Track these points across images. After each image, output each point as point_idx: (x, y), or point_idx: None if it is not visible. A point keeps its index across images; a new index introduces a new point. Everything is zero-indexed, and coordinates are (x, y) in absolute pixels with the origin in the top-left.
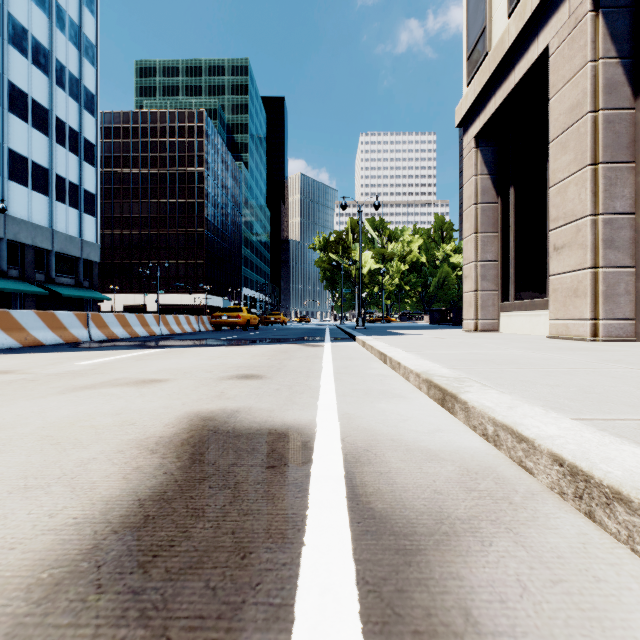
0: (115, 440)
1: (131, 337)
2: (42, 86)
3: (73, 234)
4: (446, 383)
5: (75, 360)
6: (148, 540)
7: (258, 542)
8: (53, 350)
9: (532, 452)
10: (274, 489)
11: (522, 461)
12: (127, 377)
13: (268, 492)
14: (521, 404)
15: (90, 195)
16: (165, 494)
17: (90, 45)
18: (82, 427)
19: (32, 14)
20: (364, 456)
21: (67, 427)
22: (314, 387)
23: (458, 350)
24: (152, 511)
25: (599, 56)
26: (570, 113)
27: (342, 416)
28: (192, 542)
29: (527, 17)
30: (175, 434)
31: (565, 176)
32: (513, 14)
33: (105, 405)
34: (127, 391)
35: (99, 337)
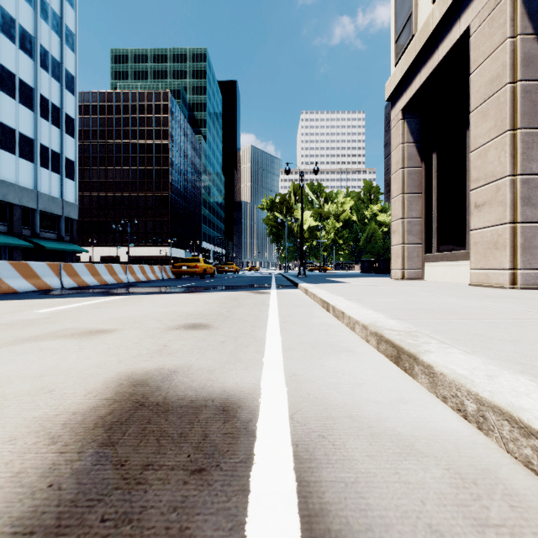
0: (16, 419)
1: (100, 284)
2: (28, 68)
3: (55, 195)
4: (399, 339)
5: (36, 308)
6: None
7: None
8: (22, 297)
9: None
10: (195, 524)
11: (532, 463)
12: (76, 327)
13: (185, 532)
14: (499, 371)
15: (70, 162)
16: None
17: (70, 33)
18: None
19: (19, 6)
20: (320, 448)
21: None
22: (260, 339)
23: (395, 298)
24: None
25: (517, 32)
26: (490, 85)
27: (289, 379)
28: None
29: (450, 1)
30: (93, 408)
31: (485, 141)
32: None
33: (34, 363)
34: (67, 344)
35: (70, 285)
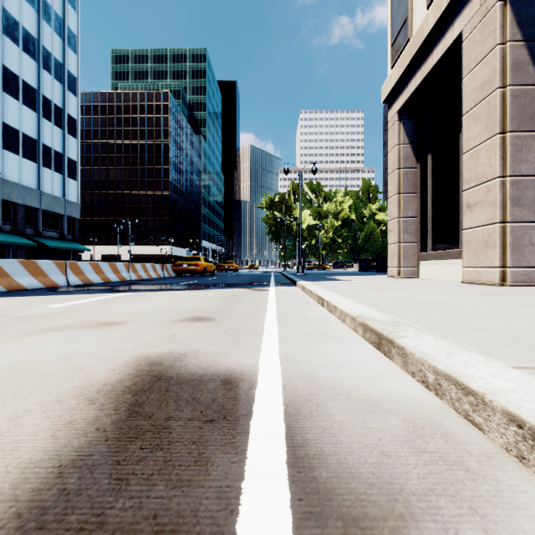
0: (57, 388)
1: (104, 282)
2: (31, 70)
3: (58, 195)
4: (381, 327)
5: (48, 303)
6: (53, 529)
7: (182, 532)
8: (32, 294)
9: (482, 407)
10: (209, 451)
11: (469, 415)
12: (90, 319)
13: (202, 455)
14: (458, 351)
15: (72, 162)
16: (90, 458)
17: (72, 35)
18: (30, 373)
19: (23, 9)
20: (305, 407)
21: (15, 373)
22: (258, 329)
23: (386, 294)
24: (70, 483)
25: (507, 39)
26: (481, 89)
27: (284, 360)
28: (104, 532)
29: (444, 7)
30: (119, 381)
31: (477, 143)
32: (431, 5)
33: (60, 348)
34: (85, 334)
35: (76, 282)
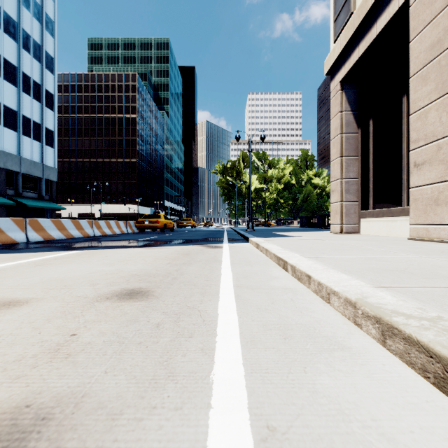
0: None
1: (67, 238)
2: (12, 49)
3: (36, 160)
4: (439, 342)
5: None
6: None
7: None
8: None
9: None
10: None
11: None
12: None
13: None
14: None
15: (50, 132)
16: None
17: (50, 21)
18: None
19: None
20: None
21: None
22: (209, 318)
23: (352, 254)
24: None
25: None
26: (431, 50)
27: None
28: None
29: None
30: None
31: (426, 104)
32: None
33: None
34: None
35: (36, 239)
